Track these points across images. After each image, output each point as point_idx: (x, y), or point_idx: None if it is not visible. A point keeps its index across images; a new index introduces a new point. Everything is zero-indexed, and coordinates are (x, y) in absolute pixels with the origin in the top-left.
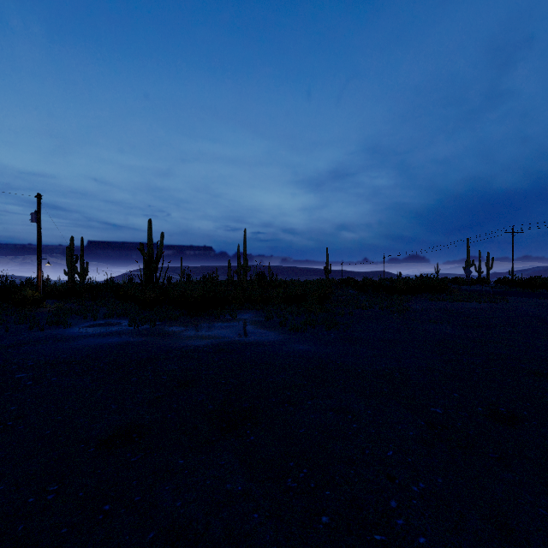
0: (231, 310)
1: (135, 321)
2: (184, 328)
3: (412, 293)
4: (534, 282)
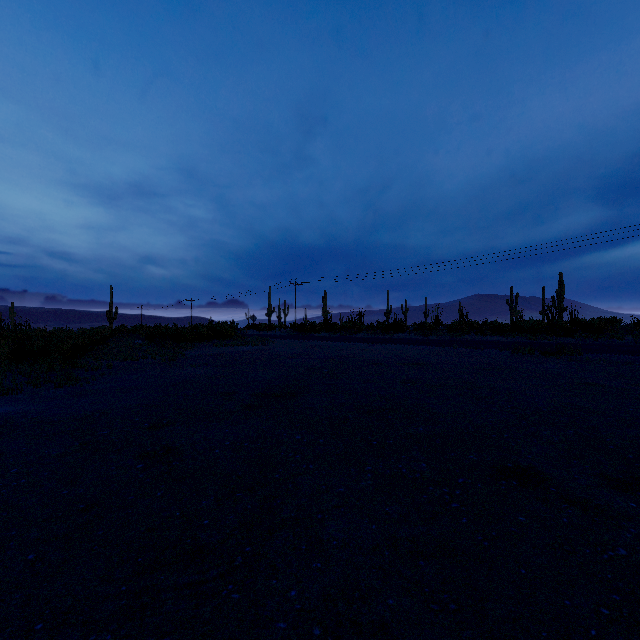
0: None
1: None
2: None
3: (202, 340)
4: (307, 326)
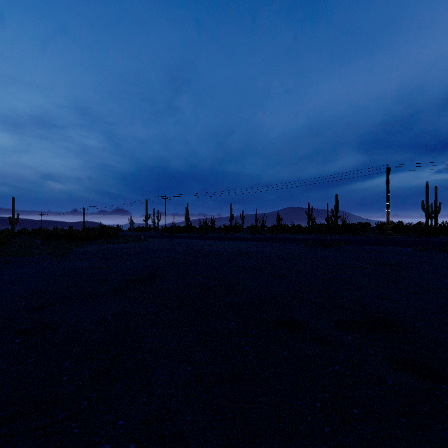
0: None
1: None
2: None
3: (91, 239)
4: (173, 229)
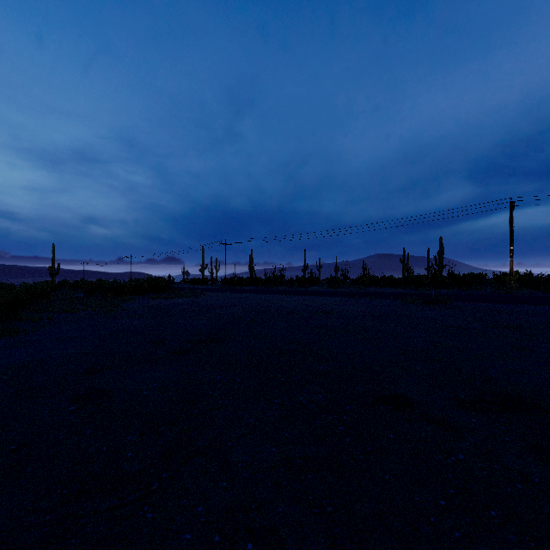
0: None
1: None
2: None
3: (140, 293)
4: (235, 281)
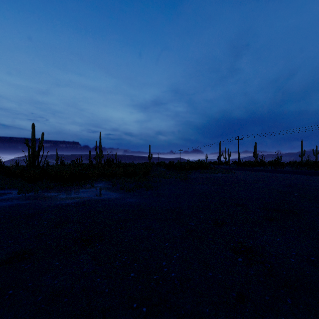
0: (91, 181)
1: (23, 191)
2: (59, 193)
3: (192, 169)
4: (247, 163)
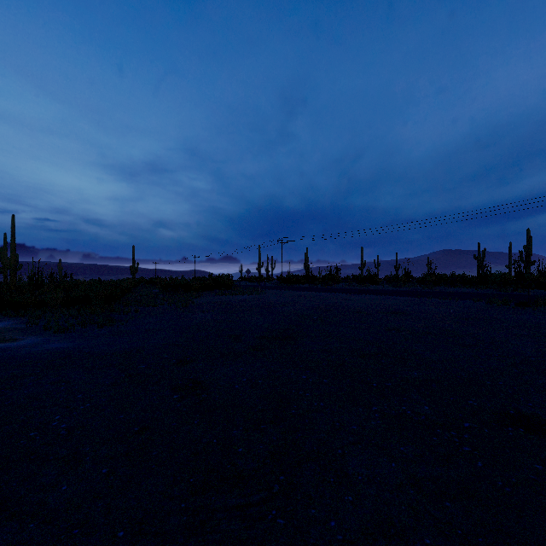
0: None
1: None
2: None
3: (206, 290)
4: (292, 279)
